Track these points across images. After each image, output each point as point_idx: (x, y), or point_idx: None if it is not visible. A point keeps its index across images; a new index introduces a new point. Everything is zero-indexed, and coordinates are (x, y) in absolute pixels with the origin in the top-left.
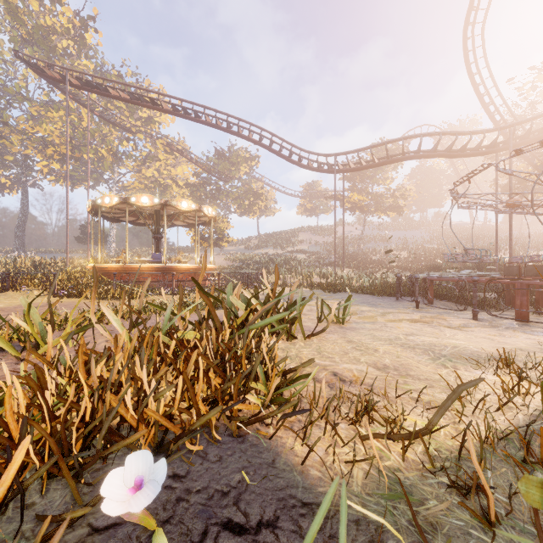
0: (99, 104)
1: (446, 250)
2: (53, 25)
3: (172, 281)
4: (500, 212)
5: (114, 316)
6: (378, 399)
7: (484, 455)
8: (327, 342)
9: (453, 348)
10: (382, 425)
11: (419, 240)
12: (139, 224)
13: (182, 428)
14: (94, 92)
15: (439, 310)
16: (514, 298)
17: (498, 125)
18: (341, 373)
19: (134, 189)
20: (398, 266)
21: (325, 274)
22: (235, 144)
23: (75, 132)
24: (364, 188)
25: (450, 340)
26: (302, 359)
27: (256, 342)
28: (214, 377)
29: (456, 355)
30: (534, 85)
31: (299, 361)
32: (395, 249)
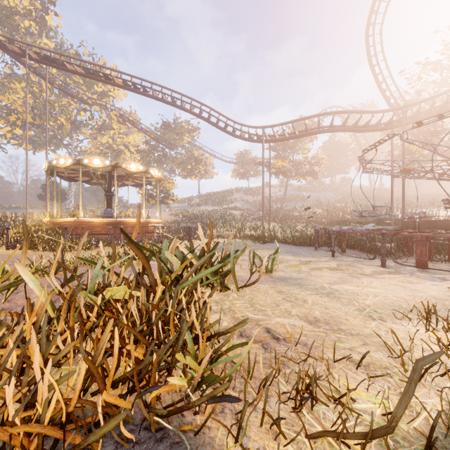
0: (58, 78)
1: (351, 208)
2: (16, 6)
3: (120, 234)
4: (396, 177)
5: (30, 275)
6: (315, 362)
7: (448, 445)
8: (259, 293)
9: (374, 297)
10: (326, 404)
11: (330, 199)
12: (93, 183)
13: (85, 424)
14: (52, 65)
15: (351, 259)
16: (410, 247)
17: (392, 107)
18: (274, 329)
19: (91, 154)
20: (314, 221)
21: (255, 227)
22: (179, 117)
23: (36, 102)
24: (286, 157)
25: (369, 289)
26: (235, 313)
27: (189, 297)
28: (134, 348)
29: (379, 305)
30: (420, 76)
31: (232, 315)
32: (311, 206)
